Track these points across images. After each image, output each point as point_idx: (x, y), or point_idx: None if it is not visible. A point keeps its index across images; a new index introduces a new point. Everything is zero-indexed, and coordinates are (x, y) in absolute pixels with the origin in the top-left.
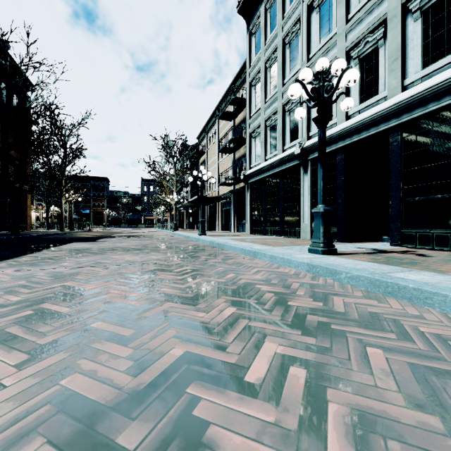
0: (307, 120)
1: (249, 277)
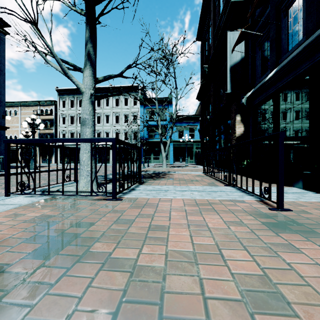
0: None
1: None
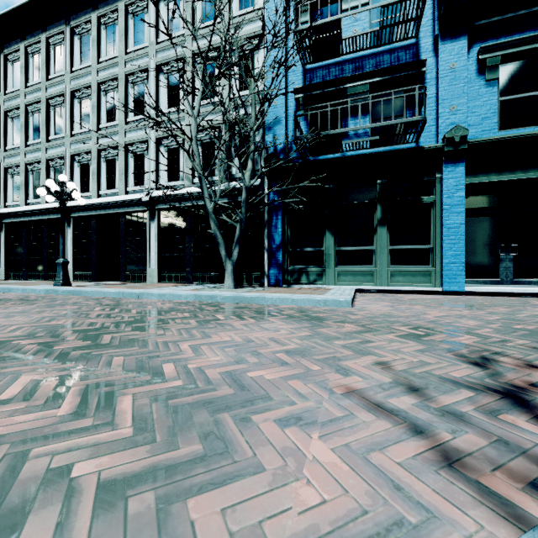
0: None
1: (5, 297)
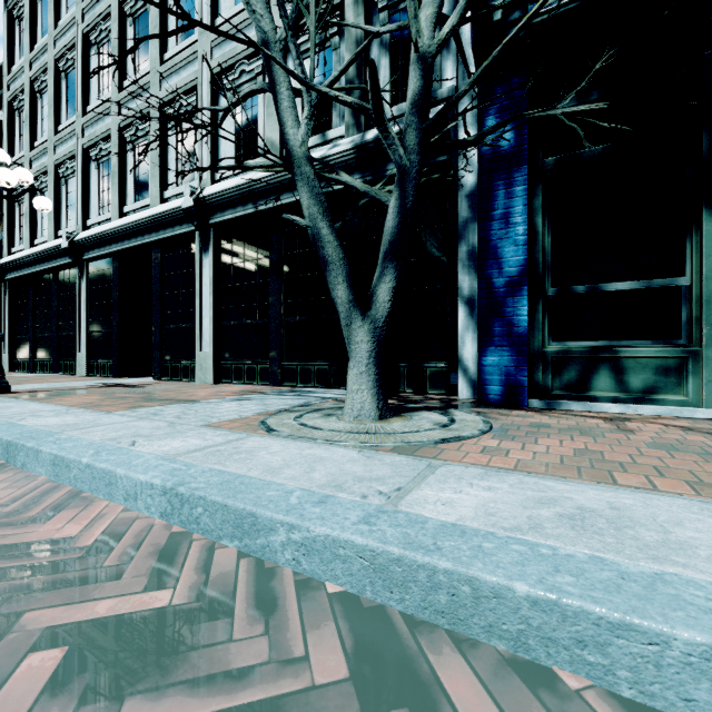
0: (83, 202)
1: None
